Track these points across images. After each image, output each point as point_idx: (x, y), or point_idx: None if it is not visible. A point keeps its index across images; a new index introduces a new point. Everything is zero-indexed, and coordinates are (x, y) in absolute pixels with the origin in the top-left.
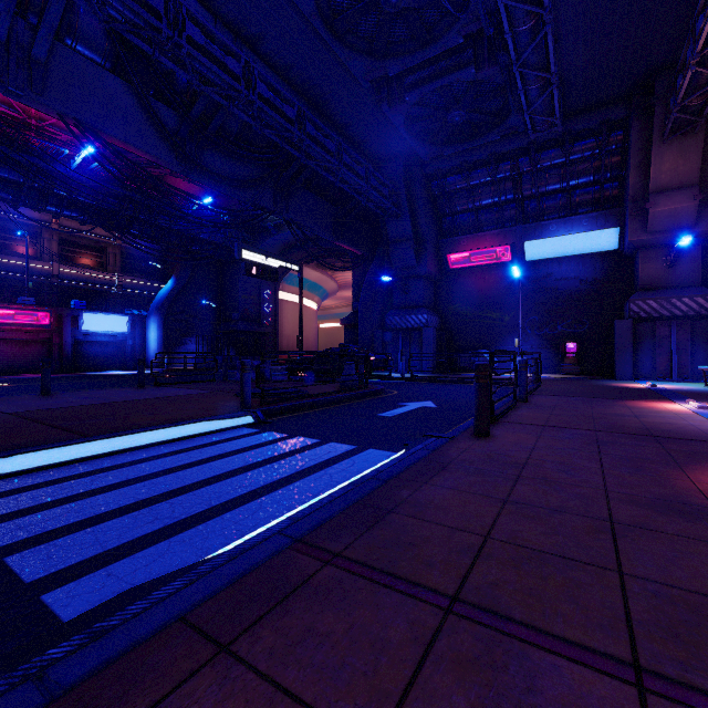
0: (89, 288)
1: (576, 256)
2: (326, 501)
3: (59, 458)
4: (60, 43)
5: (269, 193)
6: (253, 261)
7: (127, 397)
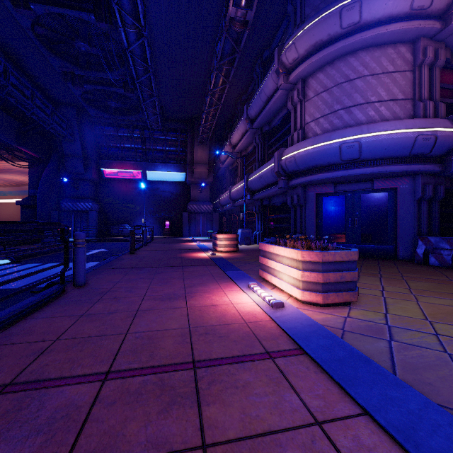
0: None
1: (170, 181)
2: (95, 266)
3: None
4: None
5: None
6: None
7: None
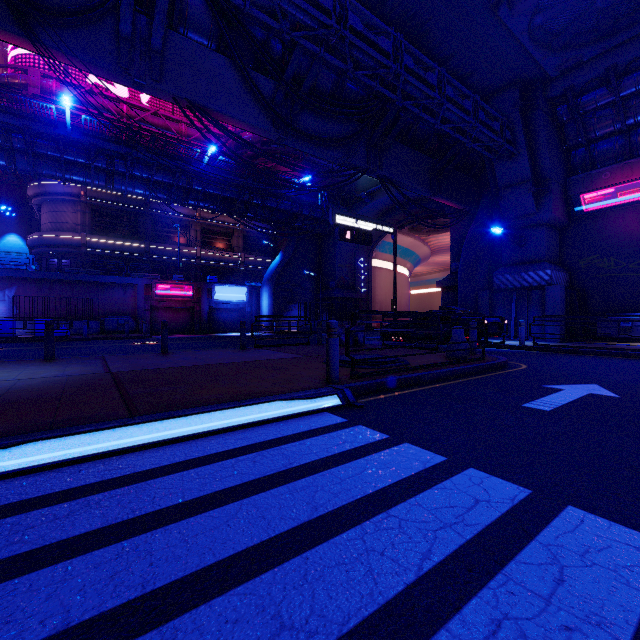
0: (220, 266)
1: None
2: None
3: (75, 451)
4: (174, 32)
5: (362, 150)
6: (347, 226)
7: (222, 359)
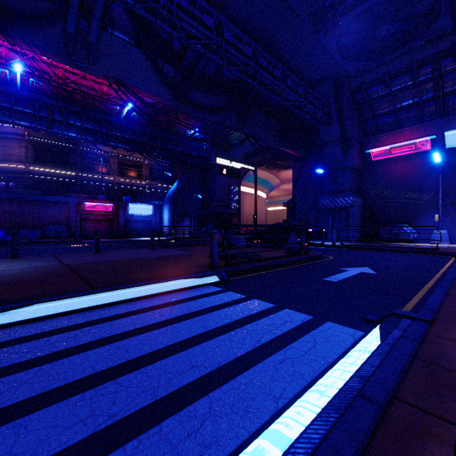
0: (133, 189)
1: None
2: (302, 455)
3: (65, 308)
4: (105, 31)
5: (233, 116)
6: (224, 165)
7: (140, 256)
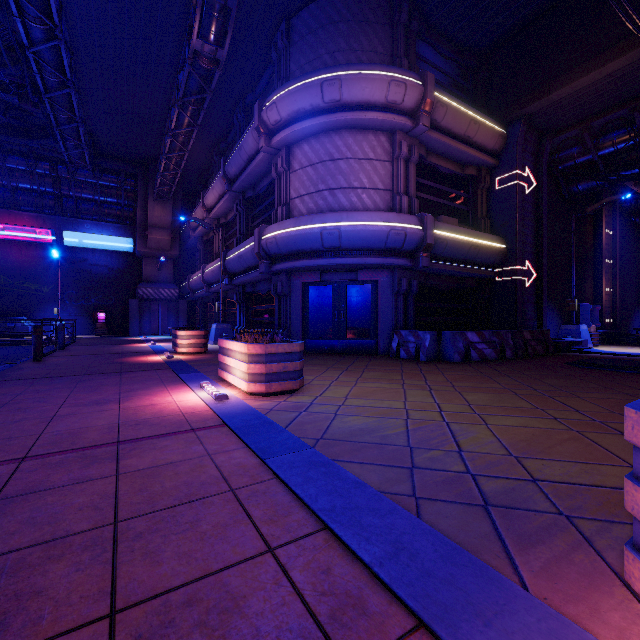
0: None
1: (106, 250)
2: None
3: None
4: None
5: None
6: None
7: None
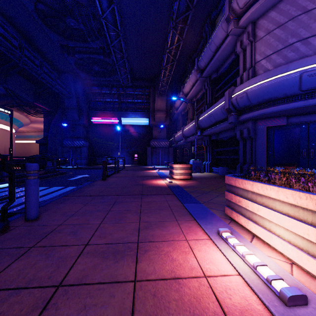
0: None
1: (137, 125)
2: (66, 192)
3: None
4: None
5: None
6: None
7: None
